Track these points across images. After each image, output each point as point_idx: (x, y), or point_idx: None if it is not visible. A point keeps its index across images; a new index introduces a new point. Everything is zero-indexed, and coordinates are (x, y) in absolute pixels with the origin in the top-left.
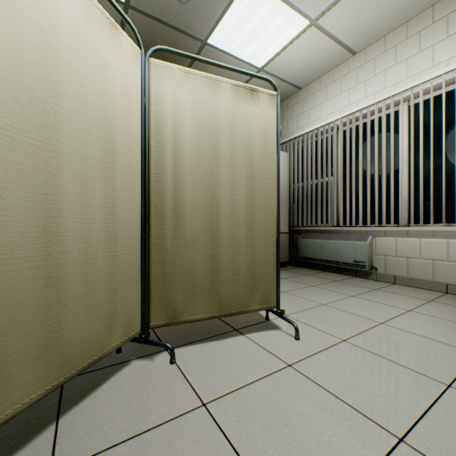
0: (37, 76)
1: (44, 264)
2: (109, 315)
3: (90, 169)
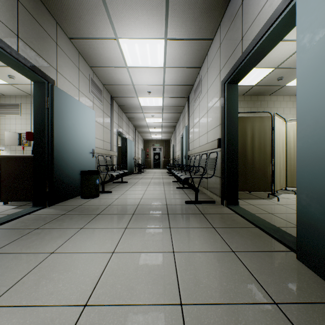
0: (278, 140)
1: (279, 169)
2: (283, 180)
3: (281, 152)
